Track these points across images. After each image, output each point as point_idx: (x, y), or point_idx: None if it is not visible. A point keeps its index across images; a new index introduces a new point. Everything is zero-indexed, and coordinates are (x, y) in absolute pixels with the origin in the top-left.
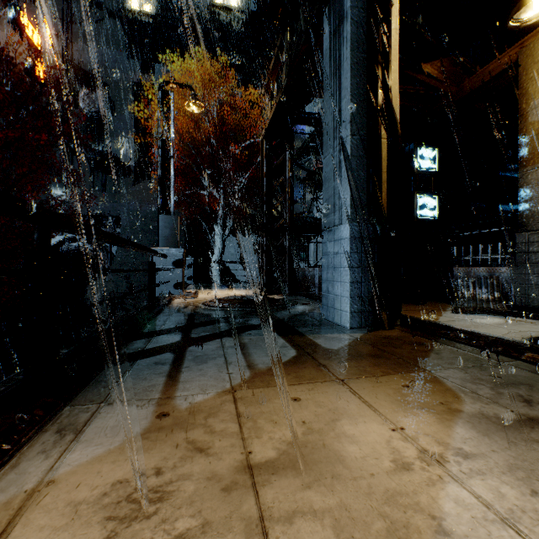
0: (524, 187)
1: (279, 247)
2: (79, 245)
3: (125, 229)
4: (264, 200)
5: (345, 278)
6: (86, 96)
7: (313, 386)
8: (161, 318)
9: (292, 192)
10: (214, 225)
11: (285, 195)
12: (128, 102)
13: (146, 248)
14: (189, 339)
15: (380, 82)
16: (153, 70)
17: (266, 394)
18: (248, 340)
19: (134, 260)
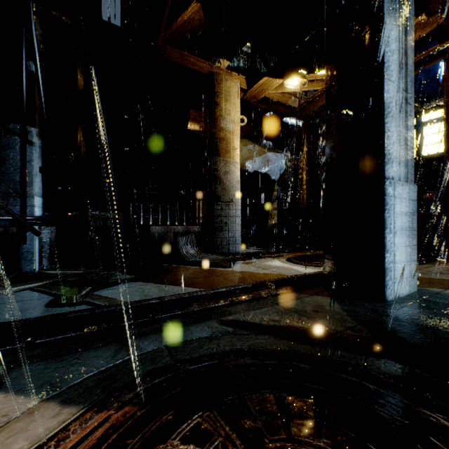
0: (219, 170)
1: None
2: None
3: None
4: None
5: (415, 241)
6: None
7: None
8: None
9: None
10: None
11: None
12: None
13: None
14: None
15: None
16: None
17: None
18: None
19: None
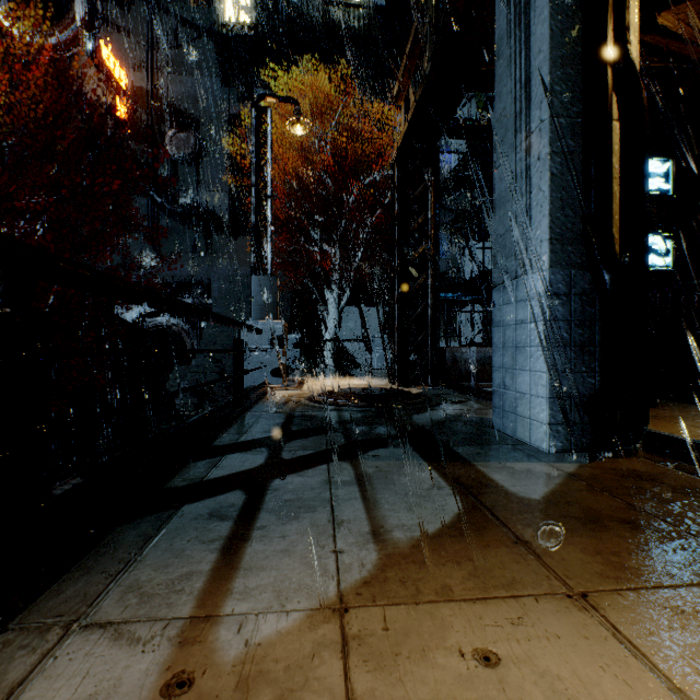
0: None
1: (417, 317)
2: (164, 320)
3: (216, 299)
4: (396, 250)
5: (540, 364)
6: (173, 137)
7: (519, 609)
8: (245, 422)
9: (437, 237)
10: (327, 291)
11: (425, 243)
12: (222, 140)
13: (229, 319)
14: (278, 463)
15: (609, 13)
16: (252, 97)
17: (414, 629)
18: (372, 470)
19: (227, 338)
